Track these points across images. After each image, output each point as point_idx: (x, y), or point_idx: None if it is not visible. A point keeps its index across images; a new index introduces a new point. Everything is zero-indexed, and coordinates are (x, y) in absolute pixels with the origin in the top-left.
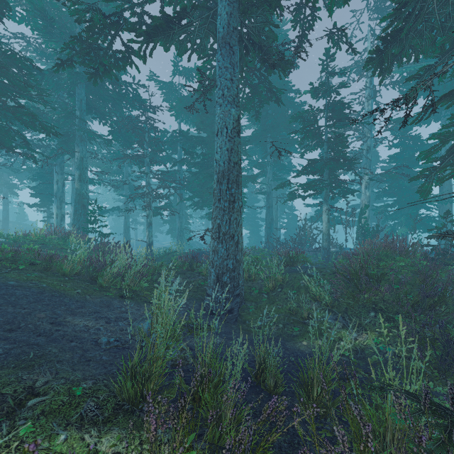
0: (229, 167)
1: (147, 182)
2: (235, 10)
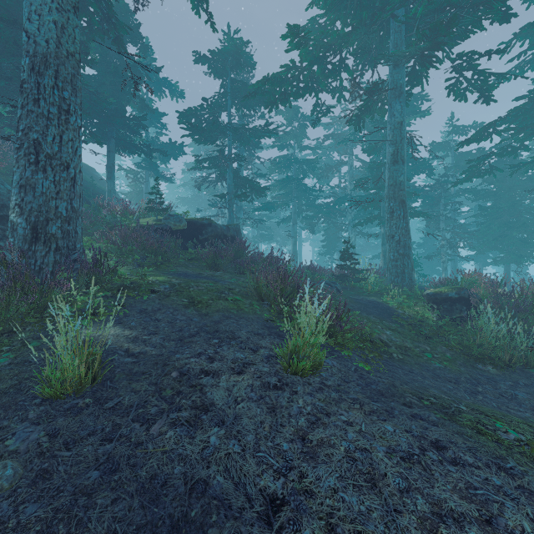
0: None
1: (443, 235)
2: None
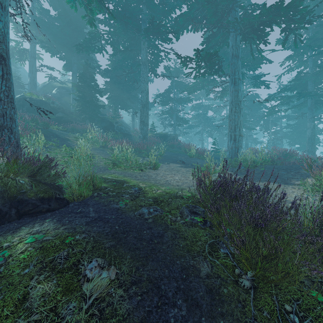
0: (311, 136)
1: (270, 137)
2: (313, 100)
